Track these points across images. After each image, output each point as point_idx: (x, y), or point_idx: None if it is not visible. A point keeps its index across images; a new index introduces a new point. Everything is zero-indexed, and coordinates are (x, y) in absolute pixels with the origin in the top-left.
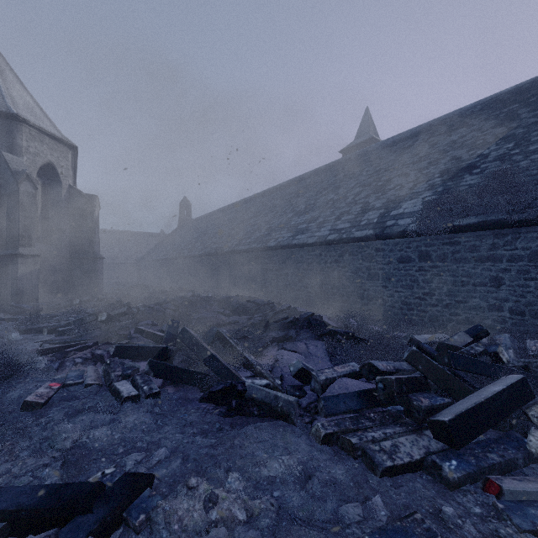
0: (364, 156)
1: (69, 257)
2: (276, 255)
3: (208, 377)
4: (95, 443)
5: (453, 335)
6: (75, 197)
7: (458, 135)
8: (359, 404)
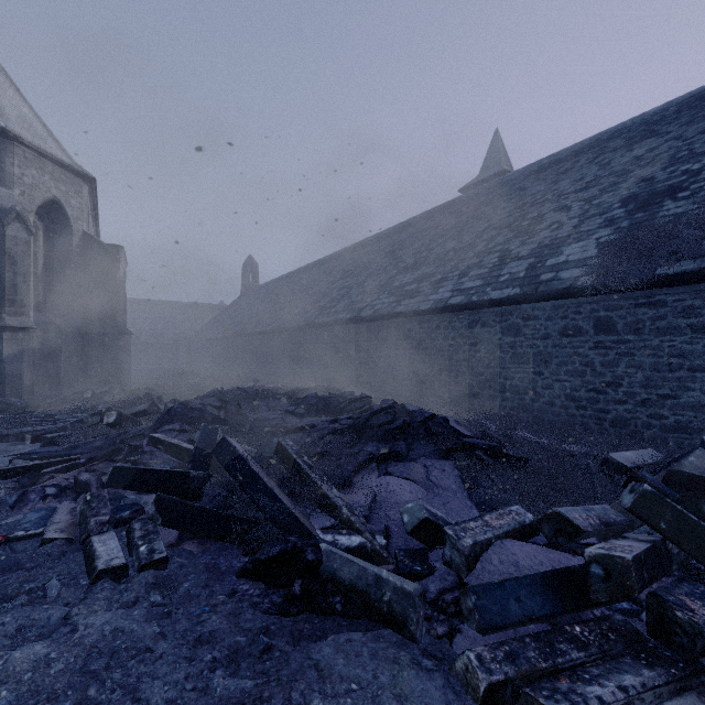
0: (497, 189)
1: (83, 332)
2: (373, 328)
3: (256, 528)
4: (2, 689)
5: (687, 456)
6: (91, 248)
7: (645, 148)
8: (547, 604)
